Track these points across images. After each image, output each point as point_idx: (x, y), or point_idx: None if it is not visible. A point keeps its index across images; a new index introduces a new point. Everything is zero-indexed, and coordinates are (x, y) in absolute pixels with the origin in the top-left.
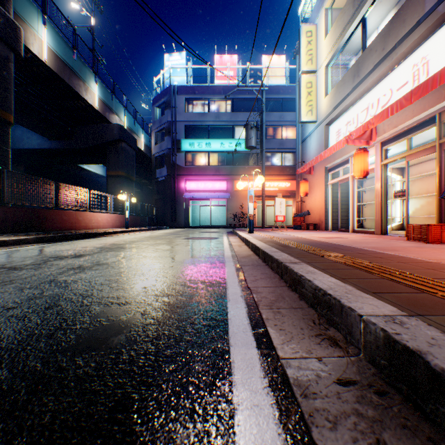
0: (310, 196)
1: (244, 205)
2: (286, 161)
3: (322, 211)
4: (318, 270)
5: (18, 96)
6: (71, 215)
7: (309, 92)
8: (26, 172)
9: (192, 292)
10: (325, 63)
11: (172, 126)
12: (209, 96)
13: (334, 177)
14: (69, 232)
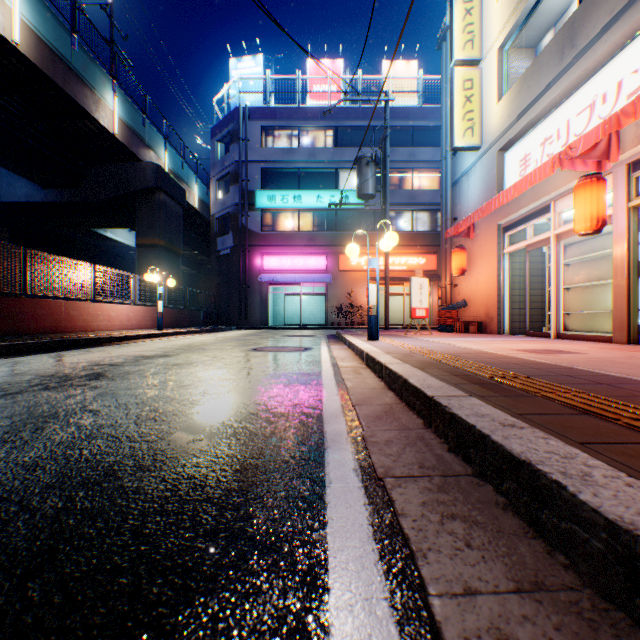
0: (468, 275)
1: (353, 293)
2: (418, 225)
3: (492, 301)
4: None
5: None
6: (56, 307)
7: (468, 97)
8: (19, 242)
9: None
10: (498, 43)
11: (242, 170)
12: (299, 122)
13: (514, 241)
14: (38, 338)
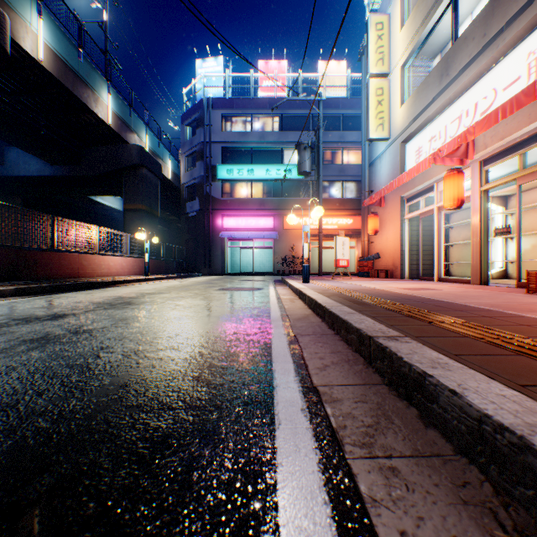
0: (380, 234)
1: (295, 247)
2: (347, 192)
3: (396, 254)
4: (451, 359)
5: (8, 108)
6: (73, 258)
7: (380, 101)
8: (26, 206)
9: (210, 398)
10: (400, 63)
11: (206, 149)
12: (252, 111)
13: (413, 210)
14: (67, 281)
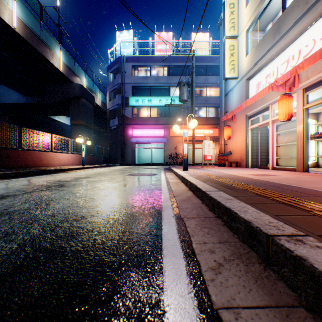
0: (232, 139)
1: (177, 147)
2: (209, 114)
3: (243, 151)
4: None
5: None
6: (34, 154)
7: (232, 54)
8: (12, 122)
9: None
10: (245, 28)
11: (122, 87)
12: (150, 63)
13: (253, 123)
14: (28, 169)
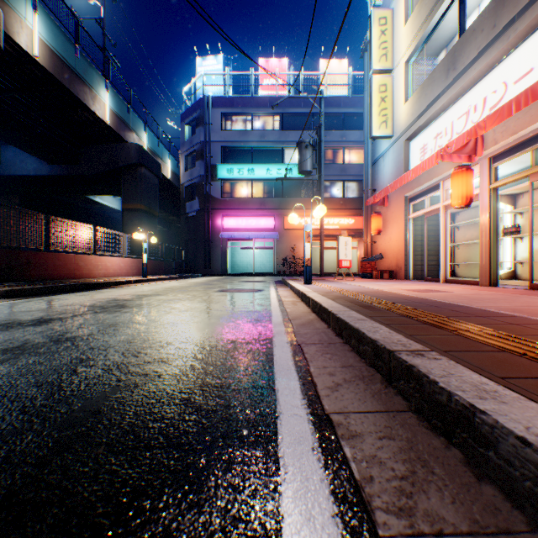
0: (383, 234)
1: (296, 247)
2: (348, 192)
3: (400, 254)
4: (499, 385)
5: (3, 105)
6: (69, 259)
7: (383, 98)
8: (24, 206)
9: (198, 432)
10: (404, 58)
11: (206, 148)
12: (252, 110)
13: (417, 209)
14: (61, 282)
